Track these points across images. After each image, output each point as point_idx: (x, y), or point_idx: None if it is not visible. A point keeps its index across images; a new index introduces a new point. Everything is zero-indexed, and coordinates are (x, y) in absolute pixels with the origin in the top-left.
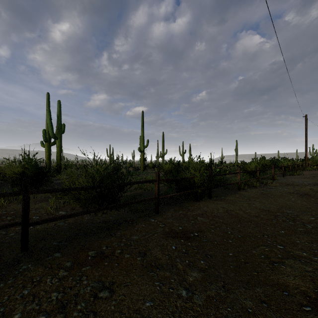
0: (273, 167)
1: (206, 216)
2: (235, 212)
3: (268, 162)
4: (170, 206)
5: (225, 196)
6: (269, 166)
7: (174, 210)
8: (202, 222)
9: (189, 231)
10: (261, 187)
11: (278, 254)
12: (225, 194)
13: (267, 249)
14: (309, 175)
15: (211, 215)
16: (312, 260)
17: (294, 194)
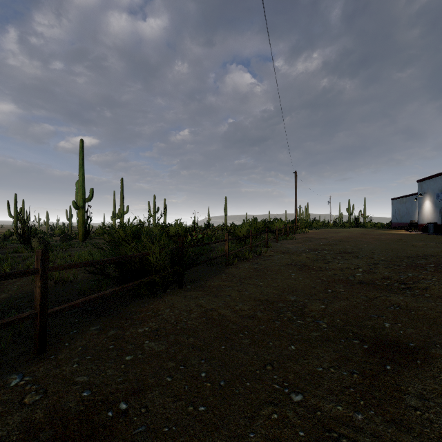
0: (267, 231)
1: (165, 333)
2: (219, 313)
3: (260, 224)
4: (93, 320)
5: (206, 279)
6: (261, 230)
7: (98, 328)
8: (151, 356)
9: (106, 402)
10: (254, 259)
11: (299, 426)
12: (206, 276)
13: (276, 416)
14: (301, 239)
15: (176, 328)
16: (356, 427)
17: (293, 266)
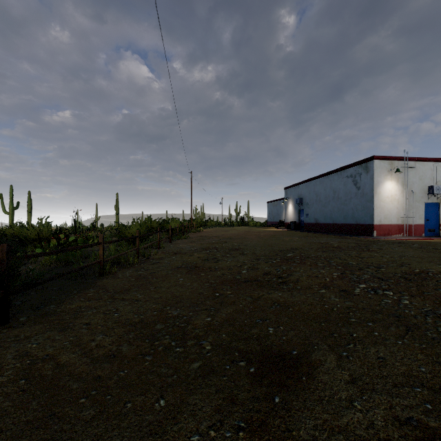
0: (158, 231)
1: None
2: (57, 361)
3: (155, 223)
4: None
5: (61, 300)
6: (156, 229)
7: None
8: None
9: None
10: (141, 263)
11: None
12: (64, 295)
13: None
14: (195, 238)
15: None
16: None
17: (183, 268)
